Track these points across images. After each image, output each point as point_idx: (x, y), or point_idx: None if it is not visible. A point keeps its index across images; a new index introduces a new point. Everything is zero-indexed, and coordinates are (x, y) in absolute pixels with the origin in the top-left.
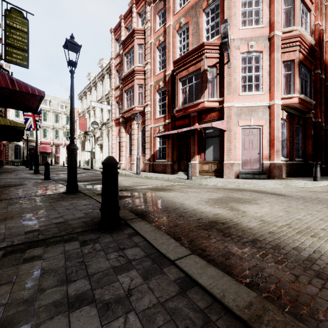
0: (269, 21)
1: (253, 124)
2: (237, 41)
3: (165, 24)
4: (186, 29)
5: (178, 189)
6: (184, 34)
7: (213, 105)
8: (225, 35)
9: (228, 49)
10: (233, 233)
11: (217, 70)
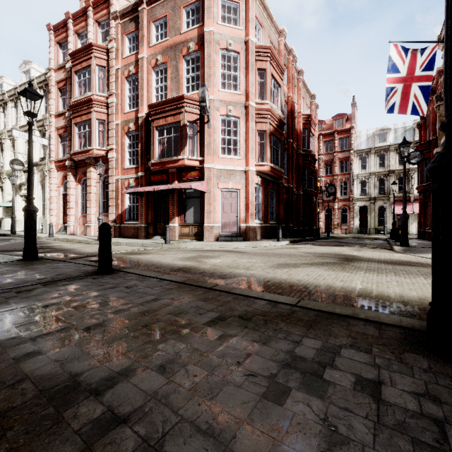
0: (245, 90)
1: (232, 187)
2: (217, 102)
3: (138, 53)
4: (164, 69)
5: (155, 253)
6: (161, 74)
7: (193, 164)
8: (203, 100)
9: (206, 113)
10: (192, 271)
11: (198, 127)
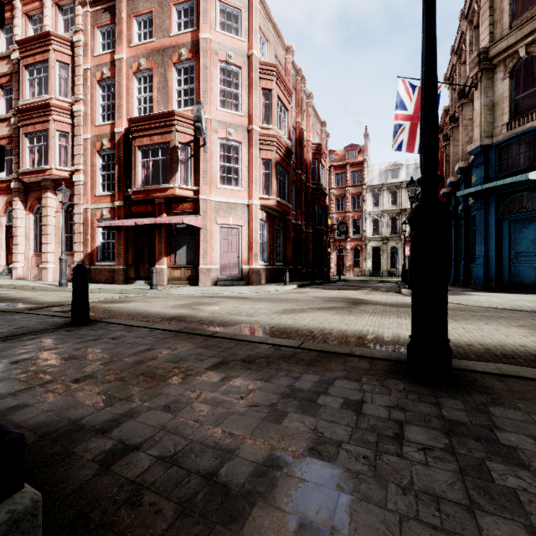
0: (248, 112)
1: (233, 223)
2: (215, 122)
3: (114, 53)
4: (149, 76)
5: (139, 300)
6: (145, 81)
7: (186, 194)
8: (199, 119)
9: (202, 135)
10: (188, 320)
11: (192, 150)
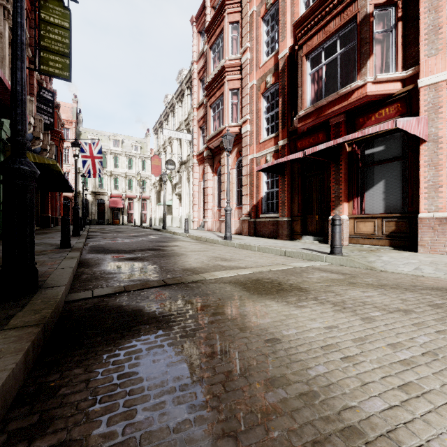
0: None
1: None
2: None
3: None
4: None
5: (321, 291)
6: None
7: (387, 89)
8: None
9: None
10: None
11: (398, 10)
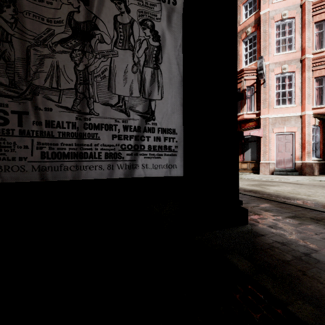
0: (301, 46)
1: (286, 131)
2: (272, 65)
3: None
4: None
5: None
6: None
7: (251, 117)
8: (261, 68)
9: (263, 78)
10: (260, 193)
11: (254, 89)
